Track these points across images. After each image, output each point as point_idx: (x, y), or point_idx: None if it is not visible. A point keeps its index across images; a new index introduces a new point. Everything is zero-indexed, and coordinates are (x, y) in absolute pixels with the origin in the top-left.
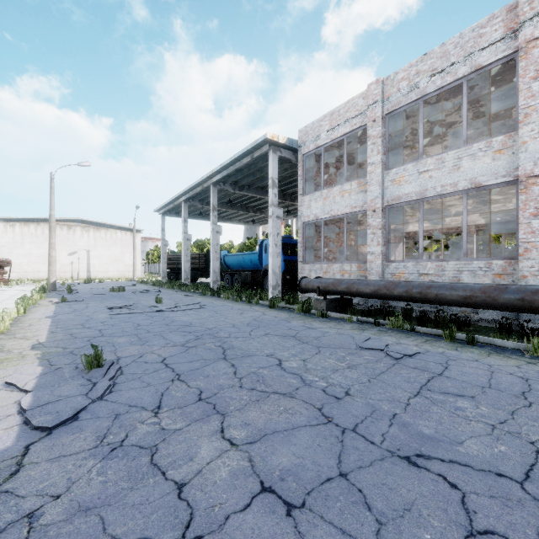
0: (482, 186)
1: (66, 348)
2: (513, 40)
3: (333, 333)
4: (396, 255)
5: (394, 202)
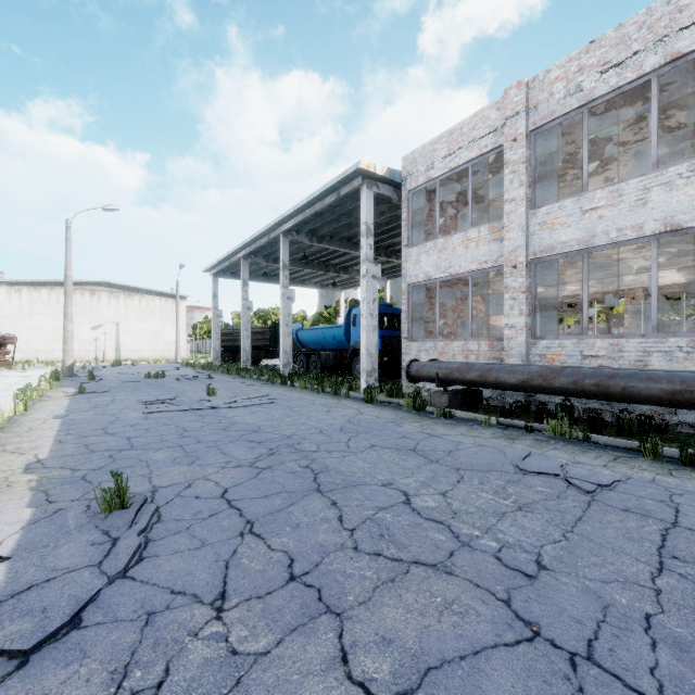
0: (682, 229)
1: (77, 469)
2: None
3: (469, 444)
4: None
5: (544, 254)
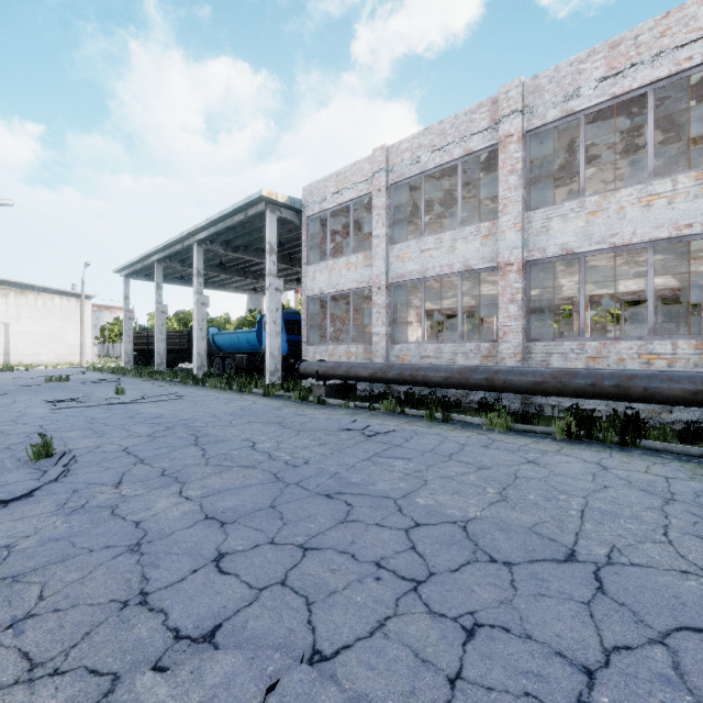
0: (473, 269)
1: None
2: (496, 132)
3: (322, 418)
4: (418, 335)
5: (399, 280)
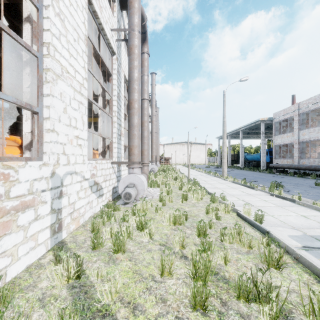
0: None
1: None
2: None
3: (270, 175)
4: None
5: (302, 141)
